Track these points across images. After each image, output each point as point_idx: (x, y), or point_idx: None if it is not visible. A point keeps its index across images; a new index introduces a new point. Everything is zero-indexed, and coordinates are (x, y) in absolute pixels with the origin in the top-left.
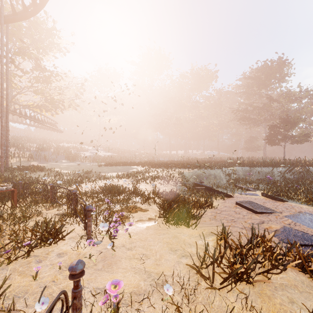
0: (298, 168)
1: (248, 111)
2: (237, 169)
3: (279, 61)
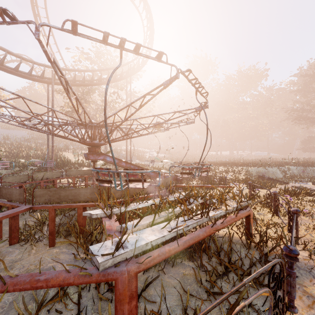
0: None
1: (304, 110)
2: (292, 168)
3: None
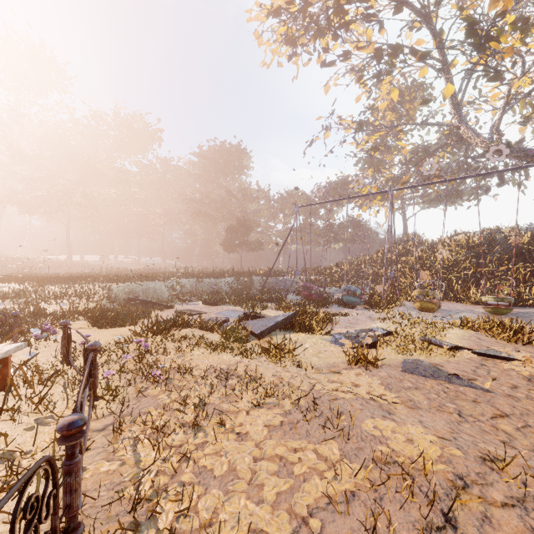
0: (245, 278)
1: (204, 203)
2: (184, 281)
3: (239, 148)
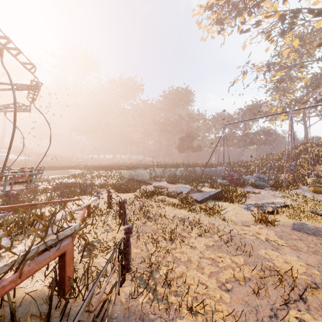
0: (191, 168)
1: (166, 124)
2: (156, 170)
3: (187, 90)
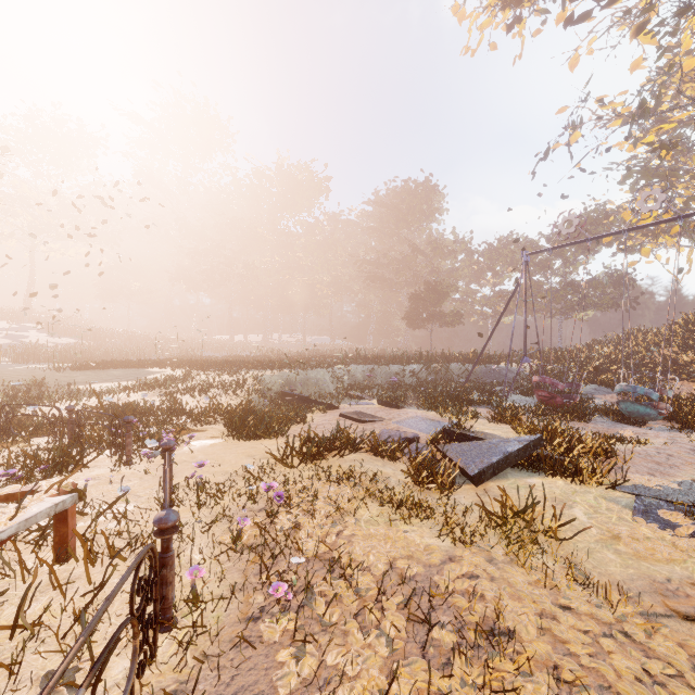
0: (438, 366)
1: (380, 265)
2: (354, 369)
3: (427, 185)
